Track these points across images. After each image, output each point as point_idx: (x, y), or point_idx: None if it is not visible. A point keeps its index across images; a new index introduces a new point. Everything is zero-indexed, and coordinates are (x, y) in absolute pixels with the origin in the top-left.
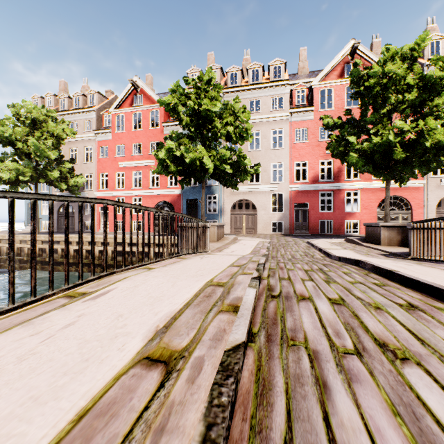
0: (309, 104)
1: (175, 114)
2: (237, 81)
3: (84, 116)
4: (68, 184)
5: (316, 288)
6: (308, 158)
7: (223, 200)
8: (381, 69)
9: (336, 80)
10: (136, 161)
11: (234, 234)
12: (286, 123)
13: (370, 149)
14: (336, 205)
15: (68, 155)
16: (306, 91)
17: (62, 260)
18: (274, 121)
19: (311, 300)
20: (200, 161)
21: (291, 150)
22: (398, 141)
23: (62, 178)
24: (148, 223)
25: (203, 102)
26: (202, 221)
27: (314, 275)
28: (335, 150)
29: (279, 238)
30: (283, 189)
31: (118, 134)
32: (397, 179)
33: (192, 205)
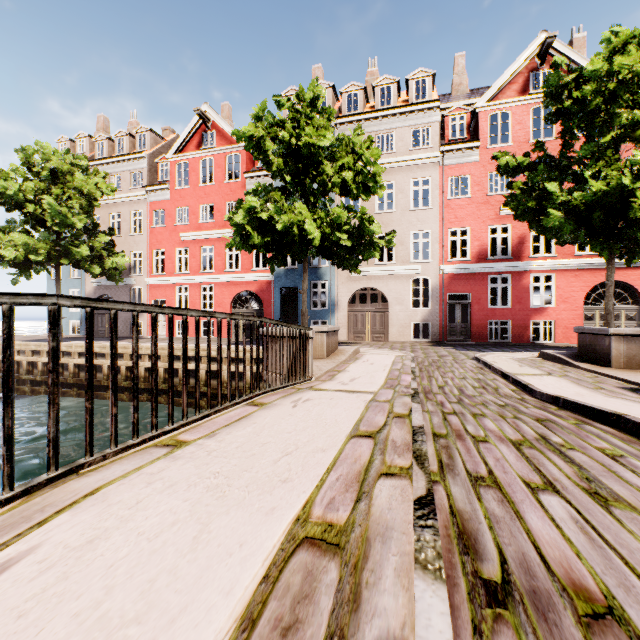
0: (471, 138)
1: (260, 155)
2: (358, 106)
3: (131, 166)
4: (104, 267)
5: (592, 534)
6: (470, 223)
7: (337, 289)
8: (607, 66)
9: (516, 98)
10: (205, 232)
11: (353, 341)
12: (435, 168)
13: (583, 203)
14: (516, 296)
15: (108, 224)
16: (467, 118)
17: None
18: (416, 165)
19: (628, 625)
20: (299, 227)
21: (443, 211)
22: (638, 188)
23: (94, 258)
24: (183, 341)
25: (304, 133)
26: (299, 328)
27: (545, 462)
28: (520, 207)
29: (425, 349)
30: (430, 272)
31: (179, 192)
32: (623, 253)
33: (289, 296)
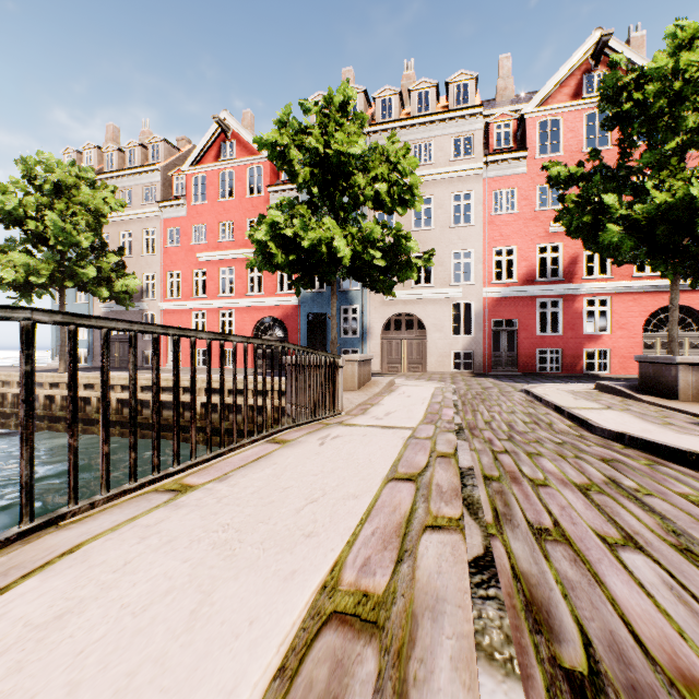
0: (517, 147)
1: (284, 165)
2: (393, 112)
3: (143, 180)
4: (112, 290)
5: (694, 606)
6: (517, 241)
7: (369, 314)
8: (672, 63)
9: (568, 103)
10: (224, 252)
11: (387, 372)
12: (478, 180)
13: (645, 217)
14: (568, 321)
15: (117, 244)
16: (514, 125)
17: (97, 416)
18: (456, 177)
19: None
20: (327, 245)
21: (487, 228)
22: None
23: (102, 280)
24: (191, 368)
25: (334, 140)
26: (327, 355)
27: (620, 511)
28: (574, 223)
29: (467, 381)
30: (472, 295)
31: (196, 208)
32: (688, 274)
33: (317, 322)
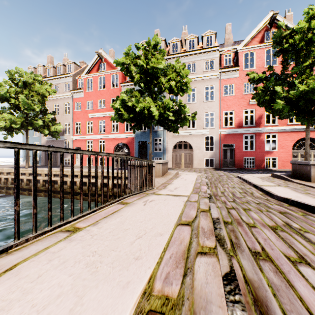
0: (234, 65)
1: (128, 73)
2: (177, 49)
3: (64, 80)
4: (50, 130)
5: None
6: (234, 108)
7: (167, 141)
8: (307, 25)
9: (258, 45)
10: (101, 113)
11: (175, 168)
12: (216, 80)
13: (294, 96)
14: (258, 145)
15: (52, 109)
16: (233, 55)
17: (43, 188)
18: (206, 79)
19: None
20: (148, 110)
21: (220, 102)
22: None
23: (45, 126)
24: (80, 169)
25: (150, 61)
26: (147, 161)
27: (294, 242)
28: (261, 99)
29: (212, 172)
30: (214, 133)
31: (88, 93)
32: (314, 123)
33: (143, 145)
